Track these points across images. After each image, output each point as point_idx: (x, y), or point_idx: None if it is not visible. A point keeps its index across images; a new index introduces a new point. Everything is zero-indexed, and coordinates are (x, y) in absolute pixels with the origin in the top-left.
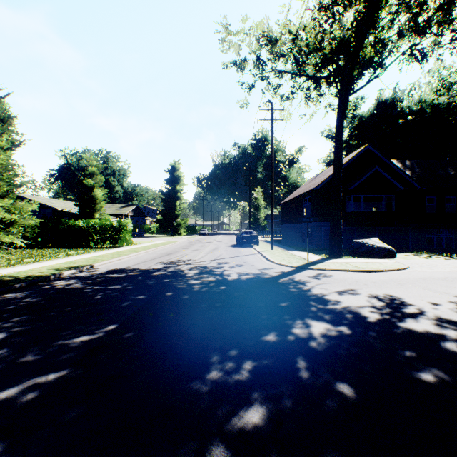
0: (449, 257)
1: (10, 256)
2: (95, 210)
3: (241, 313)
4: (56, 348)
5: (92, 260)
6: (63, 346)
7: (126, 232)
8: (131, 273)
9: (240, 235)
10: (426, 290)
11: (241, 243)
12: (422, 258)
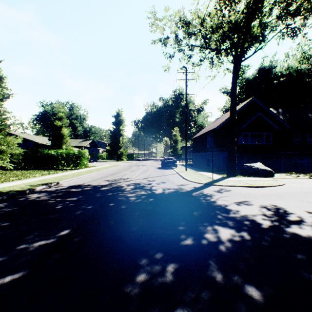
0: (311, 176)
1: (1, 175)
2: (63, 143)
3: (165, 221)
4: (18, 251)
5: (59, 178)
6: (23, 250)
7: (84, 158)
8: (85, 188)
9: (164, 160)
10: (301, 202)
11: (165, 166)
12: (293, 177)
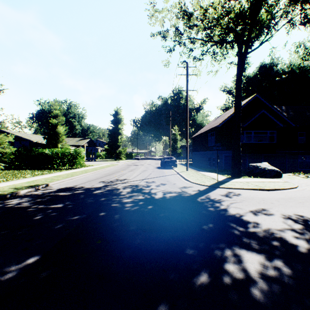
0: None
1: None
2: (58, 141)
3: (168, 239)
4: None
5: (49, 179)
6: None
7: (80, 157)
8: (76, 192)
9: (163, 160)
10: None
11: (164, 166)
12: (302, 178)
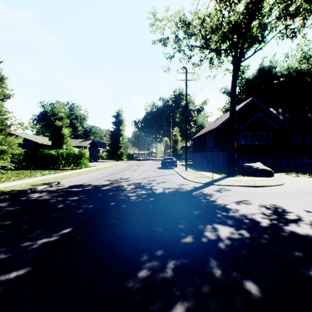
0: (311, 176)
1: (2, 175)
2: (63, 143)
3: (165, 219)
4: (22, 248)
5: (59, 178)
6: (27, 247)
7: (85, 158)
8: (86, 188)
9: (164, 160)
10: (300, 201)
11: (165, 166)
12: (292, 177)
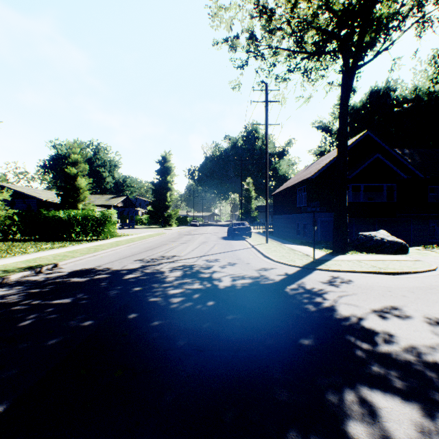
0: None
1: None
2: (79, 200)
3: (241, 368)
4: None
5: (60, 256)
6: None
7: (110, 223)
8: (97, 276)
9: (231, 226)
10: None
11: (233, 236)
12: None
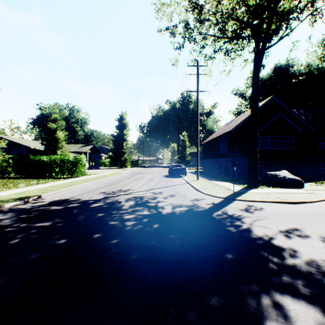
0: None
1: None
2: (58, 148)
3: (180, 277)
4: None
5: (43, 190)
6: None
7: (81, 165)
8: (70, 205)
9: (171, 167)
10: None
11: (172, 174)
12: None
